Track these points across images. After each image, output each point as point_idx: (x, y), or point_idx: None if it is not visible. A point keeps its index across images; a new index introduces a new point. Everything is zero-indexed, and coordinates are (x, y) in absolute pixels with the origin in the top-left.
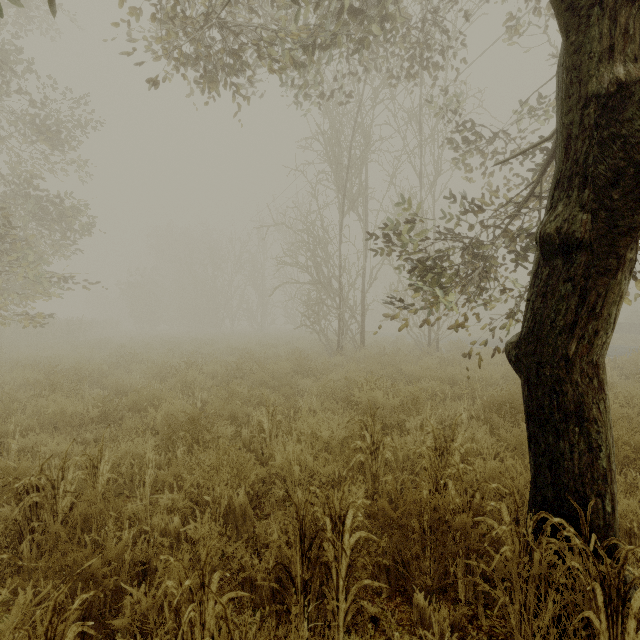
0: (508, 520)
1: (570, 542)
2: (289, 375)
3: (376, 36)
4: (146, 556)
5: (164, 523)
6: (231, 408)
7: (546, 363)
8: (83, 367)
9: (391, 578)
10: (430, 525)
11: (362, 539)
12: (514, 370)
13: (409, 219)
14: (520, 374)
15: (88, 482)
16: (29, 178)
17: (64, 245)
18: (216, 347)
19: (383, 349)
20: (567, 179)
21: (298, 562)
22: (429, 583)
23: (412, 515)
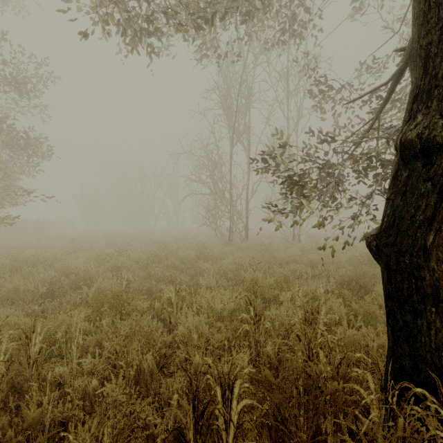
0: (373, 387)
1: (427, 407)
2: (193, 260)
3: (257, 10)
4: (65, 416)
5: (84, 385)
6: (148, 286)
7: (406, 252)
8: (41, 255)
9: (272, 431)
10: (304, 387)
11: (247, 393)
12: (374, 258)
13: (281, 145)
14: (380, 261)
15: (21, 351)
16: (4, 117)
17: (30, 166)
18: (142, 240)
19: (261, 241)
20: (426, 92)
21: (191, 431)
22: (304, 438)
23: (290, 381)
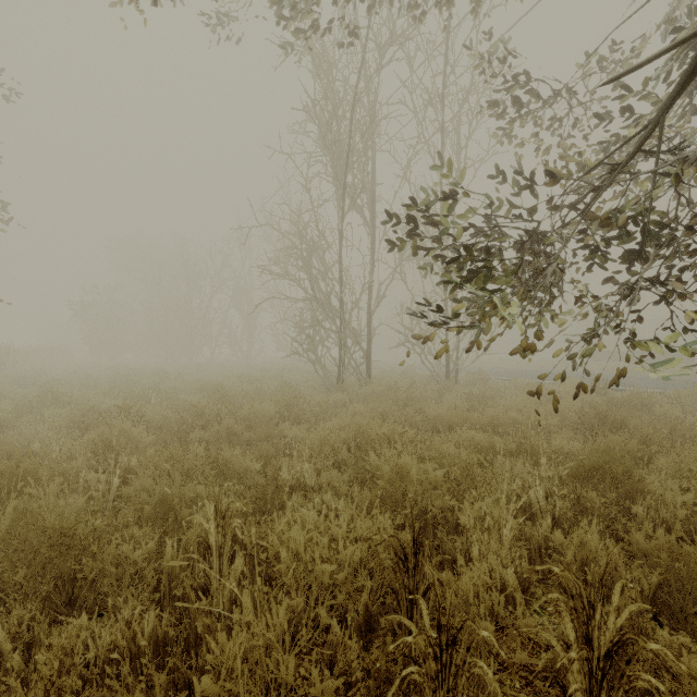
0: None
1: None
2: (273, 421)
3: None
4: None
5: None
6: (162, 493)
7: None
8: None
9: None
10: None
11: None
12: None
13: (448, 194)
14: None
15: None
16: None
17: None
18: (184, 381)
19: (395, 383)
20: None
21: None
22: None
23: None
